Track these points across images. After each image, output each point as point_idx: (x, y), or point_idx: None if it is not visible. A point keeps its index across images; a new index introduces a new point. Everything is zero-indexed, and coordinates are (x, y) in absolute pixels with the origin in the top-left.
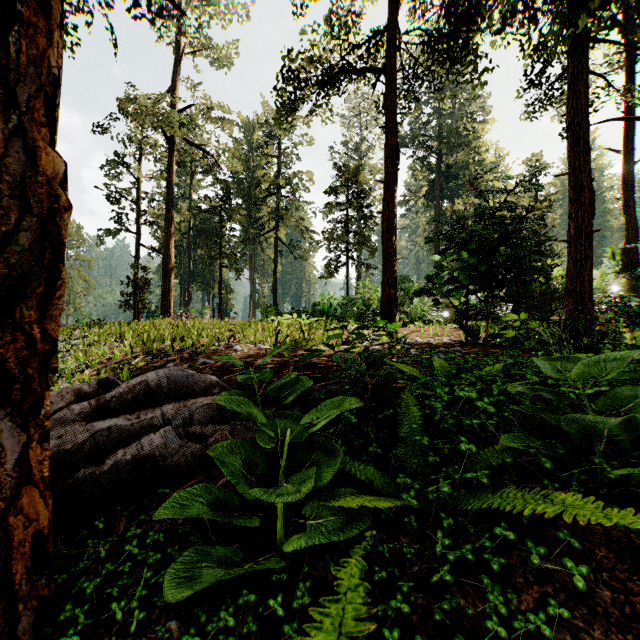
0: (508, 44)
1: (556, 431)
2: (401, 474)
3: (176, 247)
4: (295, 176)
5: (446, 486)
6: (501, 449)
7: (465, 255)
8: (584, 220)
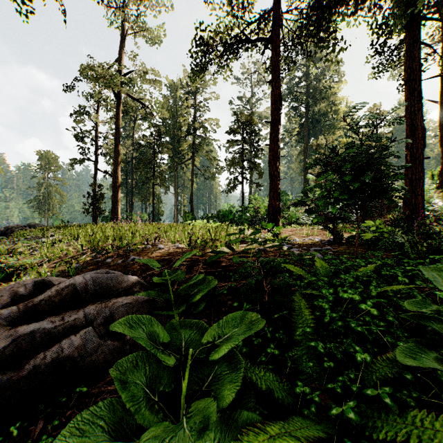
0: (359, 24)
1: (434, 333)
2: (299, 382)
3: (123, 171)
4: (206, 121)
5: (351, 411)
6: (393, 358)
7: (332, 176)
8: (417, 150)
